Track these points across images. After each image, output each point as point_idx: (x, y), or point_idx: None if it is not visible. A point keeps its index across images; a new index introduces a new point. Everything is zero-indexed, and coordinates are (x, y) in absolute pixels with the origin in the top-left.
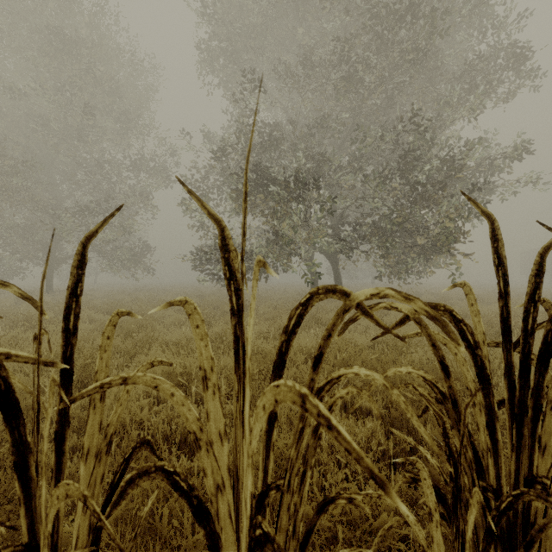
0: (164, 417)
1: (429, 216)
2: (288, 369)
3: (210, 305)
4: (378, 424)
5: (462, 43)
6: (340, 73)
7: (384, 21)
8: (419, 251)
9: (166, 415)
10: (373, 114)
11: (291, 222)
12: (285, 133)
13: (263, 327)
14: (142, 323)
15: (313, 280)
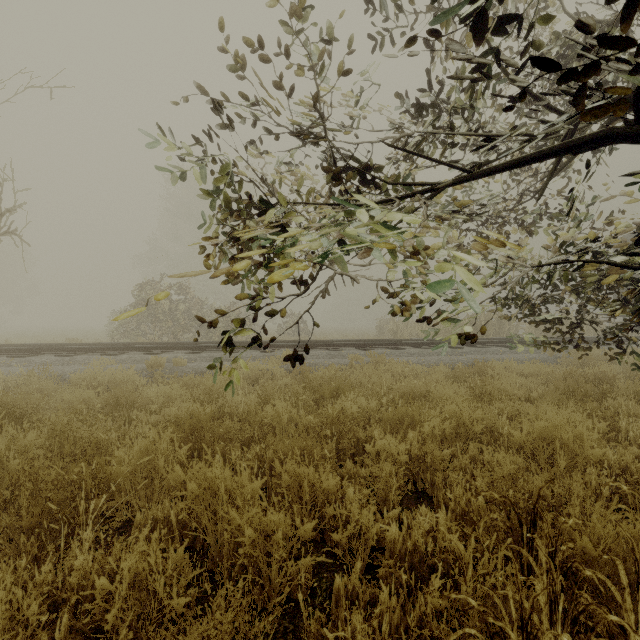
0: None
1: None
2: None
3: None
4: None
5: None
6: None
7: None
8: None
9: None
10: None
11: None
12: None
13: None
14: None
15: None
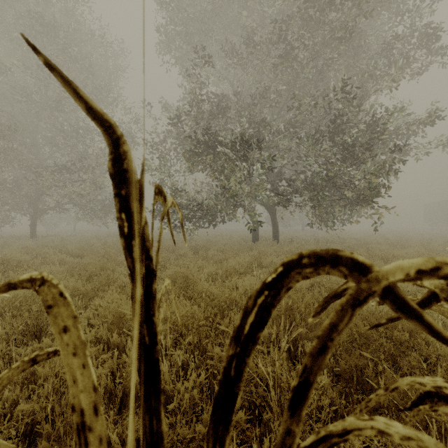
0: (106, 371)
1: (355, 173)
2: (234, 313)
3: (167, 249)
4: (326, 375)
5: (381, 27)
6: (278, 51)
7: (316, 4)
8: (345, 203)
9: (111, 365)
10: (306, 86)
11: (236, 178)
12: (230, 103)
13: (212, 269)
14: (105, 265)
15: (254, 228)
